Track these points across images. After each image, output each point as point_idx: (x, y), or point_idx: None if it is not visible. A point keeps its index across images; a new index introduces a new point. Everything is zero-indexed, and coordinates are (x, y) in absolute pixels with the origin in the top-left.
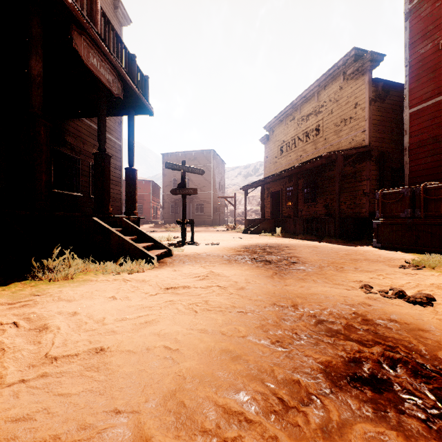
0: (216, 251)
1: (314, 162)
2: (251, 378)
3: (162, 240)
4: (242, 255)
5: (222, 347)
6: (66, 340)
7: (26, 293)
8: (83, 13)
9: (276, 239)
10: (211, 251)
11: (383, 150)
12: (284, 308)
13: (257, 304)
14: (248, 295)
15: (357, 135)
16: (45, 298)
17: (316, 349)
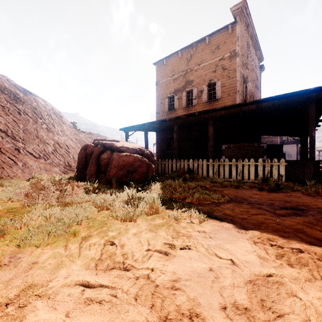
0: None
1: None
2: None
3: None
4: None
5: None
6: None
7: None
8: None
9: None
10: None
11: None
12: None
13: None
14: None
15: None
16: None
17: None
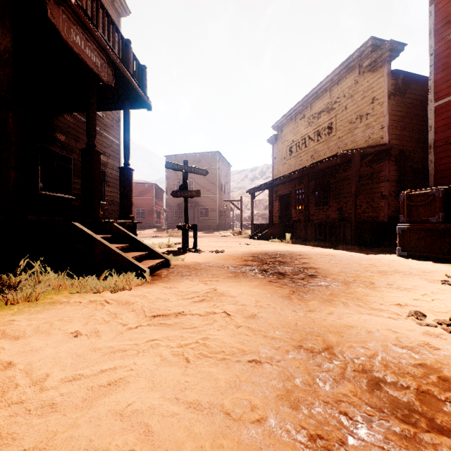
0: (220, 260)
1: (328, 162)
2: None
3: (162, 247)
4: (250, 265)
5: None
6: None
7: None
8: None
9: (286, 246)
10: (215, 260)
11: (403, 148)
12: (315, 354)
13: (276, 346)
14: (262, 329)
15: (374, 133)
16: None
17: None
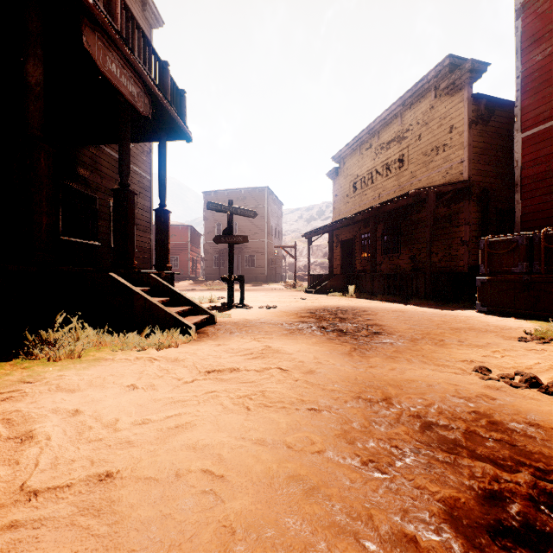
0: (273, 316)
1: (398, 202)
2: (338, 531)
3: (203, 302)
4: (307, 322)
5: (288, 471)
6: (57, 459)
7: (13, 378)
8: (98, 2)
9: (349, 301)
10: (266, 316)
11: (487, 186)
12: (372, 403)
13: (335, 396)
14: (321, 383)
15: (453, 167)
16: (37, 387)
17: (430, 474)
